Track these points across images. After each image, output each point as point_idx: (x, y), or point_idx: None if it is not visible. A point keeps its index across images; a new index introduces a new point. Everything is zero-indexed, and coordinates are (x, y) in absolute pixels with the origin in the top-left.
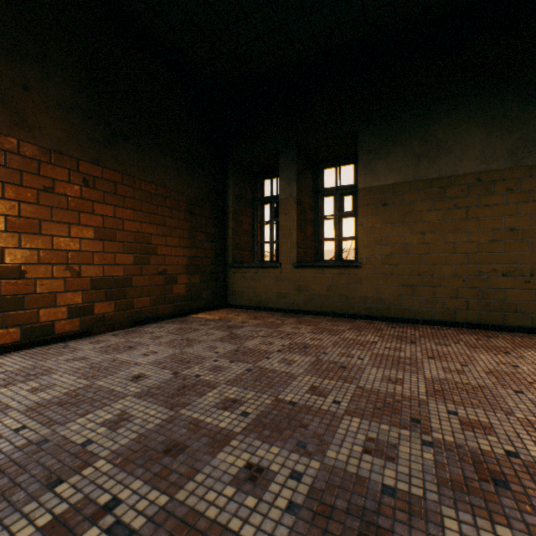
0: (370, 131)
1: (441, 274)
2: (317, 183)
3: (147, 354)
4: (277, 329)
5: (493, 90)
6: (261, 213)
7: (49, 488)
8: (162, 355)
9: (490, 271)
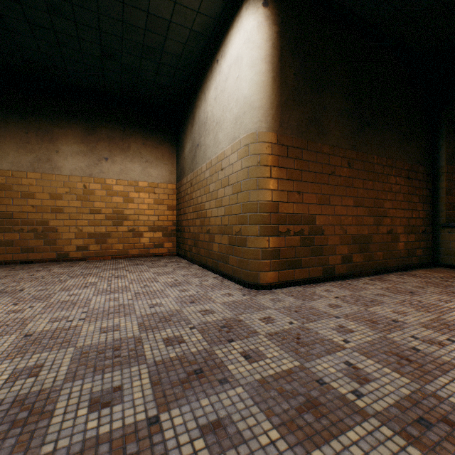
0: None
1: None
2: None
3: (442, 301)
4: None
5: None
6: None
7: None
8: None
9: None
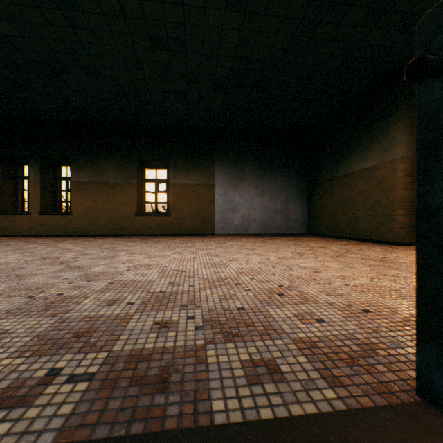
0: (76, 158)
1: (103, 217)
2: (57, 174)
3: None
4: (22, 239)
5: (118, 155)
6: (23, 184)
7: None
8: None
9: (118, 216)
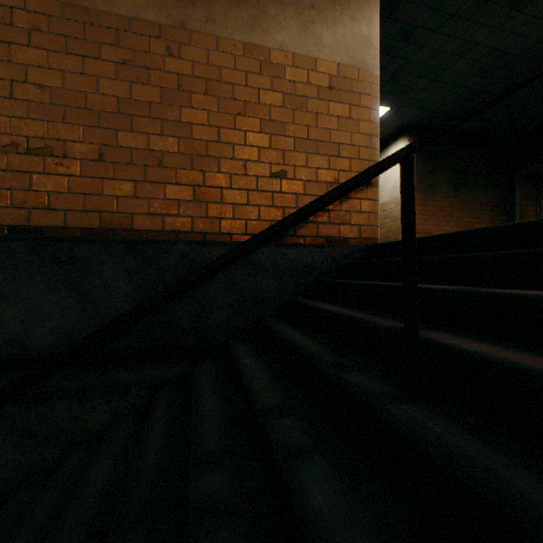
0: None
1: None
2: None
3: None
4: None
5: None
6: (542, 202)
7: None
8: None
9: None
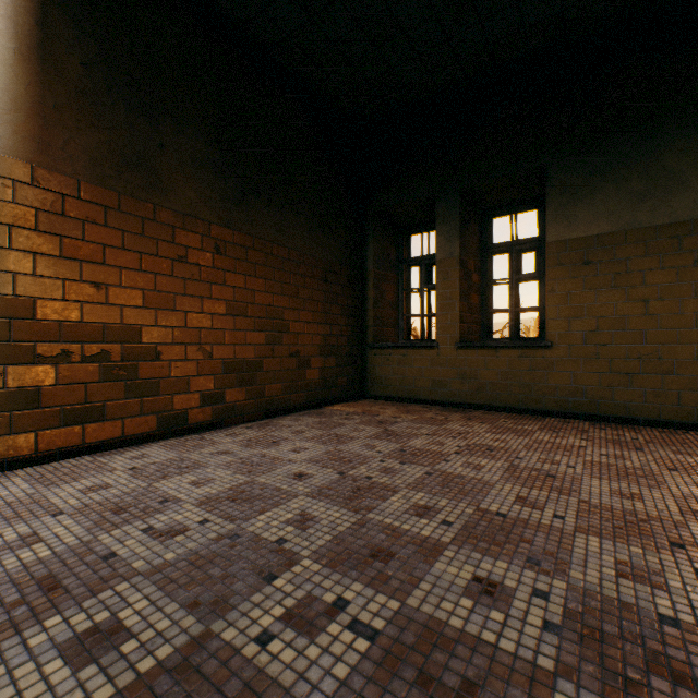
0: (565, 164)
1: (674, 357)
2: (485, 237)
3: (297, 451)
4: (442, 426)
5: None
6: (407, 278)
7: (265, 582)
8: (315, 452)
9: None
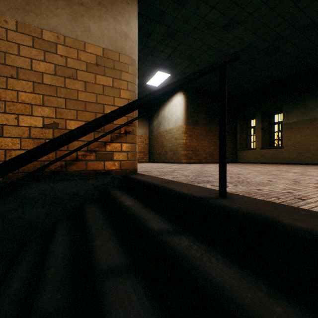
0: (286, 105)
1: (310, 149)
2: (271, 121)
3: None
4: (251, 164)
5: None
6: (250, 132)
7: None
8: None
9: None
